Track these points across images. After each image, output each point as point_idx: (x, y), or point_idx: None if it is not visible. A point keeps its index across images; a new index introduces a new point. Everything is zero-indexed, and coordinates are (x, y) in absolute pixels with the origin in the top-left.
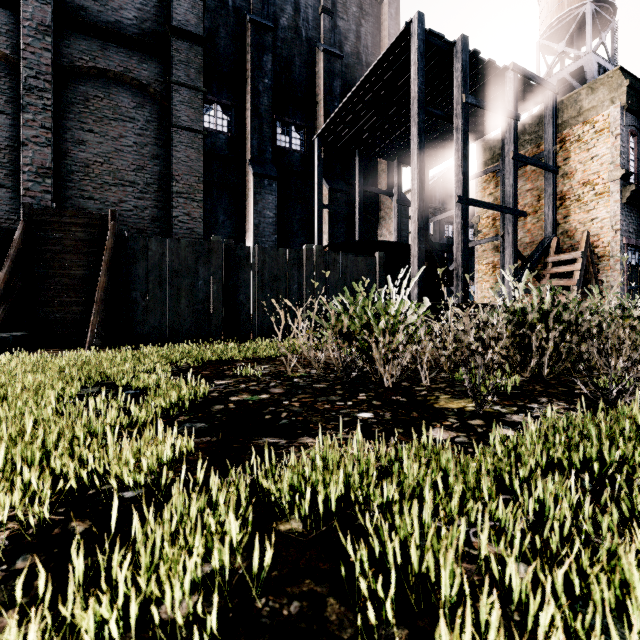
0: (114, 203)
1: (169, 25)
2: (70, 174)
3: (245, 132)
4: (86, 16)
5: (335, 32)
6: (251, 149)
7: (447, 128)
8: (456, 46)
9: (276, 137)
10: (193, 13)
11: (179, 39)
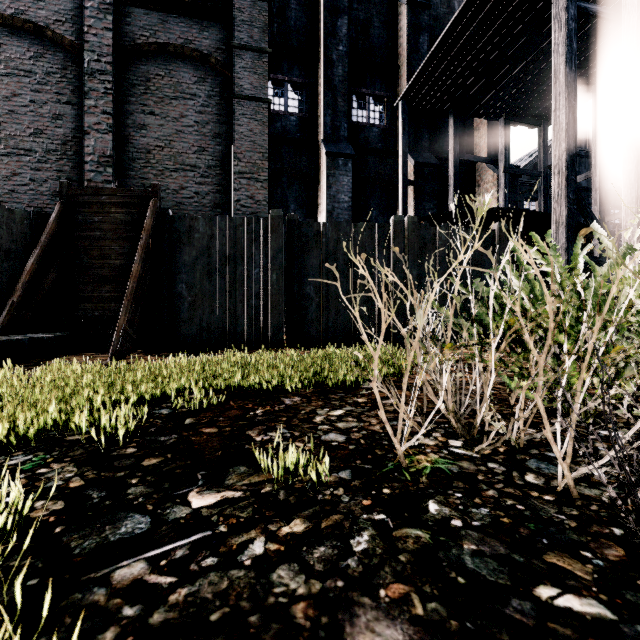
0: (175, 190)
1: None
2: (132, 162)
3: (317, 111)
4: None
5: None
6: (324, 127)
7: (585, 57)
8: None
9: (352, 112)
10: None
11: None
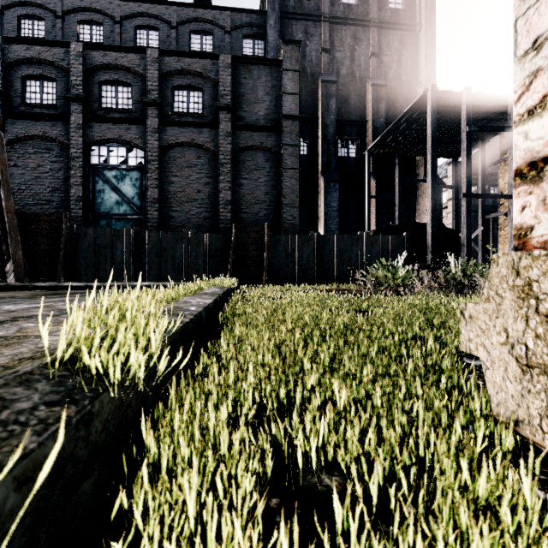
0: (255, 213)
1: (282, 115)
2: (237, 201)
3: (318, 152)
4: (243, 121)
5: (381, 66)
6: (322, 163)
7: None
8: (462, 94)
9: (338, 150)
10: (294, 104)
11: (287, 120)
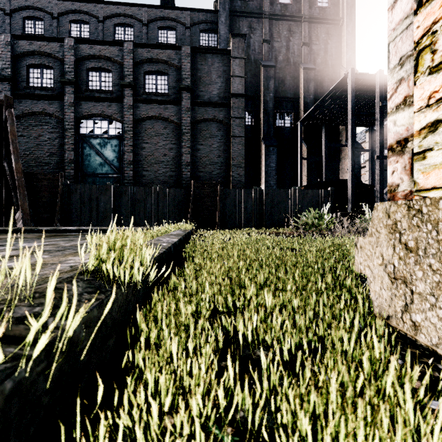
0: (210, 172)
1: (231, 94)
2: (195, 163)
3: (260, 123)
4: (200, 98)
5: (311, 53)
6: (263, 132)
7: None
8: (376, 76)
9: (276, 121)
10: (240, 84)
11: (235, 98)
